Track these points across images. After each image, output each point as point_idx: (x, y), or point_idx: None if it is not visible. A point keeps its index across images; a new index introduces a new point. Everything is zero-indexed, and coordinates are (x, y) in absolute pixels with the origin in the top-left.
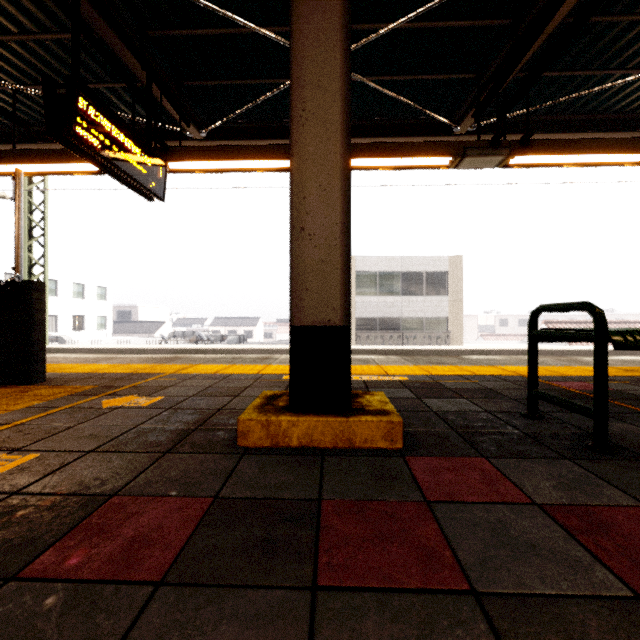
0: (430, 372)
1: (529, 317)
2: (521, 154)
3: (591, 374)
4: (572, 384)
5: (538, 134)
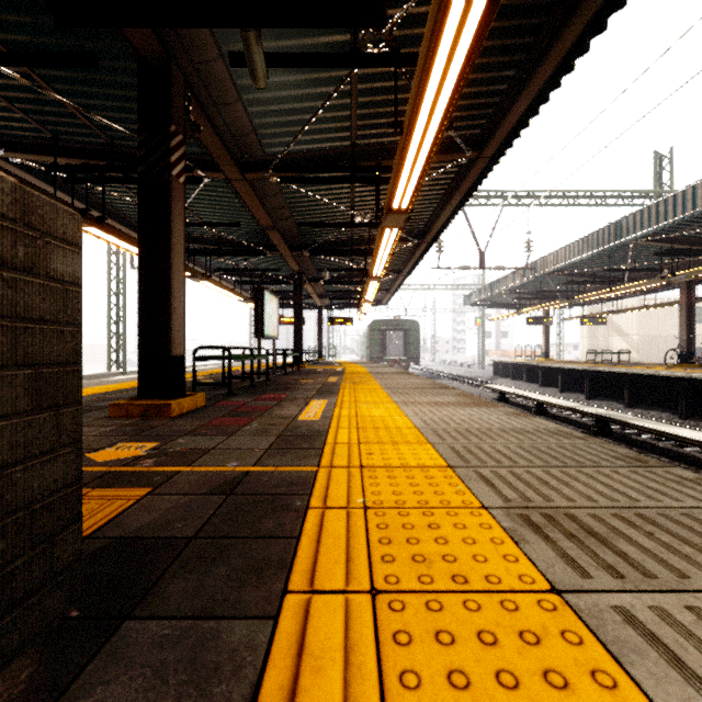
0: None
1: (194, 351)
2: (98, 229)
3: None
4: None
5: (62, 193)
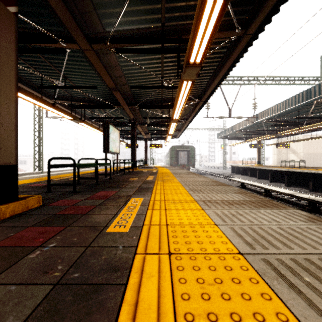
0: None
1: (48, 161)
2: None
3: (32, 181)
4: (35, 185)
5: None
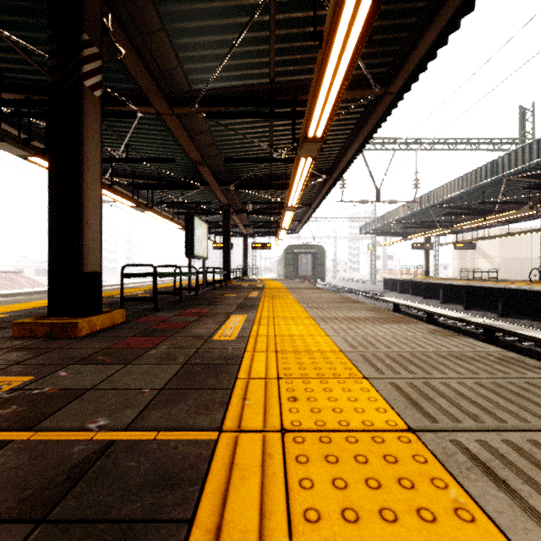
0: (1, 311)
1: (122, 268)
2: (41, 159)
3: None
4: None
5: (17, 130)
